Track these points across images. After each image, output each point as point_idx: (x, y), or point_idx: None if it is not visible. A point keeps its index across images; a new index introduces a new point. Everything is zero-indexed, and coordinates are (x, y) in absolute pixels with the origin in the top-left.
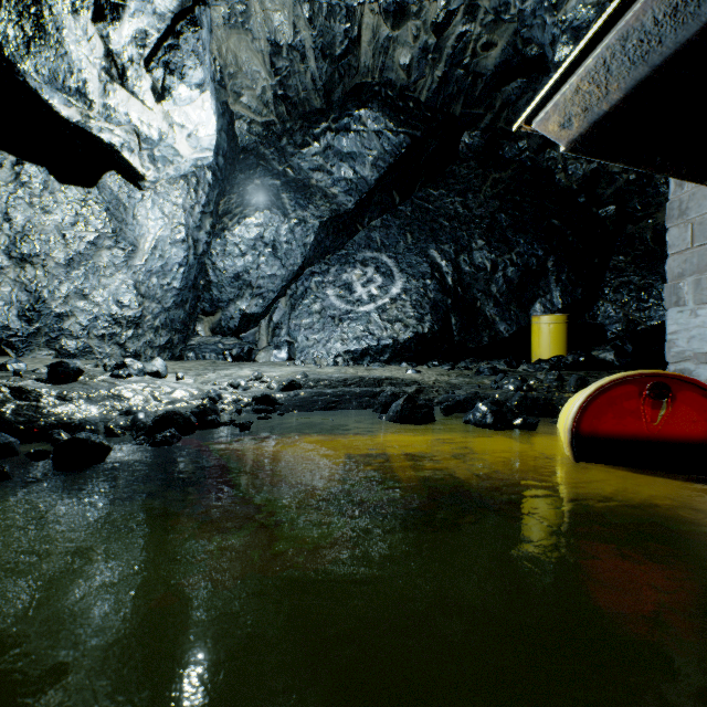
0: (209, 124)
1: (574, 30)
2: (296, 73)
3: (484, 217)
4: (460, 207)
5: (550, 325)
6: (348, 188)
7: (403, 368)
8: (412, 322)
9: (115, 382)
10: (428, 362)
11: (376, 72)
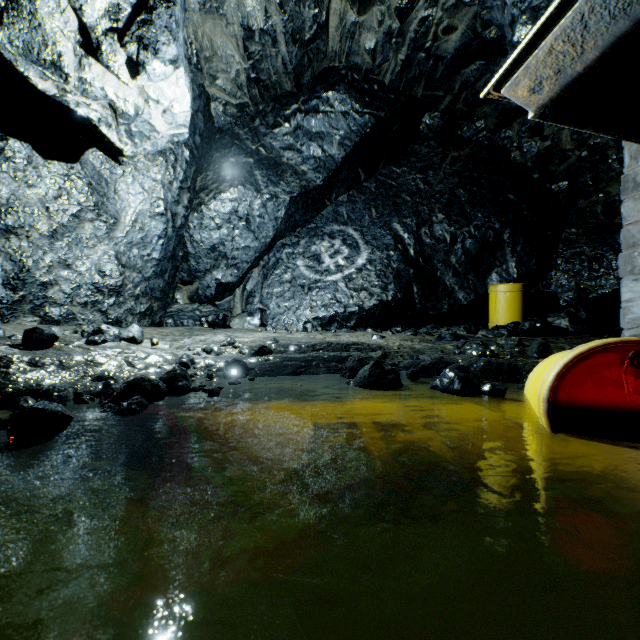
0: (183, 100)
1: (534, 10)
2: (268, 57)
3: (444, 192)
4: (421, 183)
5: (506, 293)
6: (317, 165)
7: (369, 334)
8: (377, 290)
9: (90, 348)
10: (391, 328)
11: (342, 56)
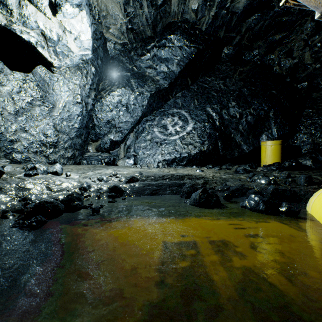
0: (86, 32)
1: None
2: (138, 15)
3: (235, 90)
4: (222, 85)
5: (272, 146)
6: (164, 76)
7: (194, 169)
8: (198, 144)
9: (25, 178)
10: (206, 166)
11: (179, 15)
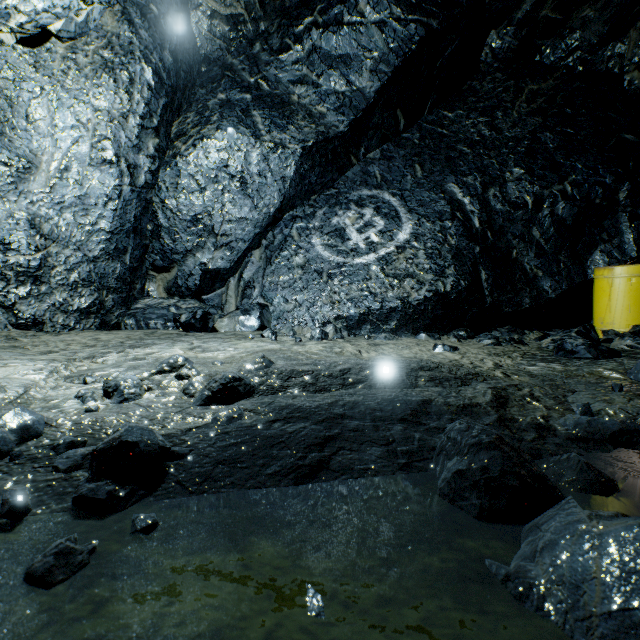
0: None
1: None
2: None
3: (521, 138)
4: (485, 128)
5: (631, 279)
6: (339, 104)
7: (423, 341)
8: (428, 276)
9: None
10: (450, 332)
11: None
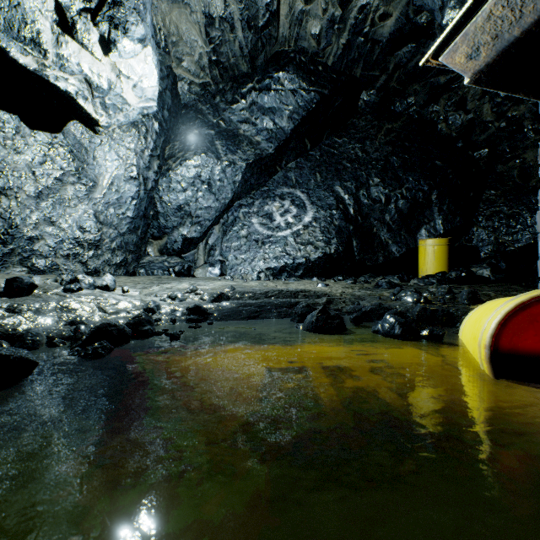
0: (151, 76)
1: None
2: (227, 42)
3: (379, 159)
4: (359, 151)
5: (434, 247)
6: (269, 136)
7: (314, 282)
8: (321, 244)
9: (66, 295)
10: (334, 277)
11: (291, 41)
